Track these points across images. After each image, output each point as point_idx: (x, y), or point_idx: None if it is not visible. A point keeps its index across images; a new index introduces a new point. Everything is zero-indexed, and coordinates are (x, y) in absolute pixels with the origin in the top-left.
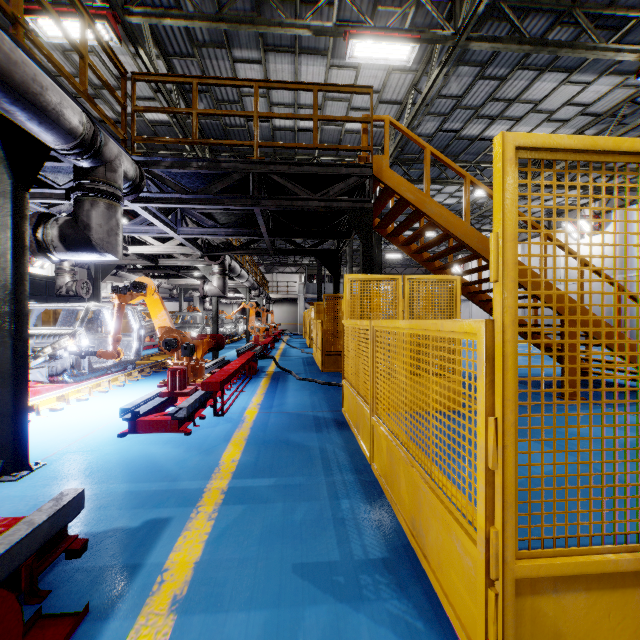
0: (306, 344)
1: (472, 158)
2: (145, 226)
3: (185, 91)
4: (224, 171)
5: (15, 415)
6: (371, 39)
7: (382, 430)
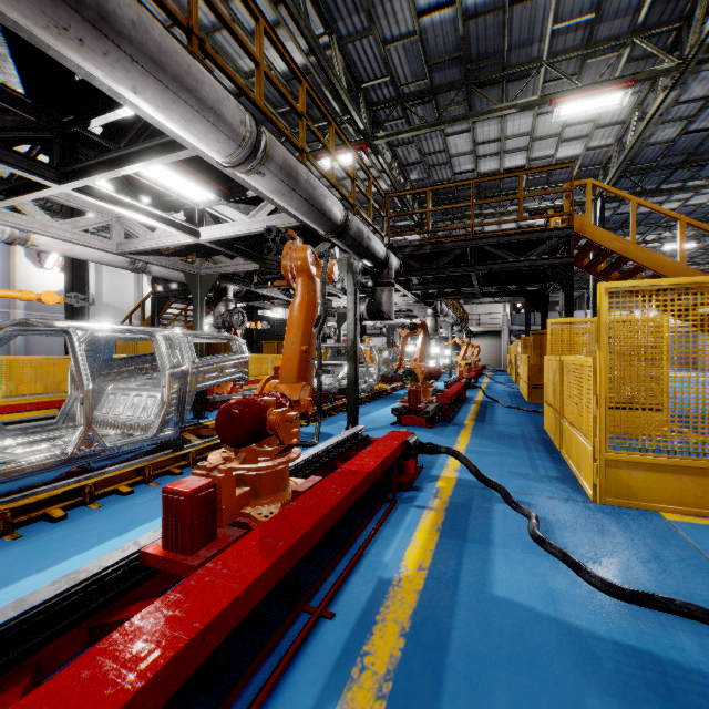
0: (512, 380)
1: None
2: None
3: (403, 166)
4: (449, 249)
5: (355, 403)
6: (577, 100)
7: (565, 424)
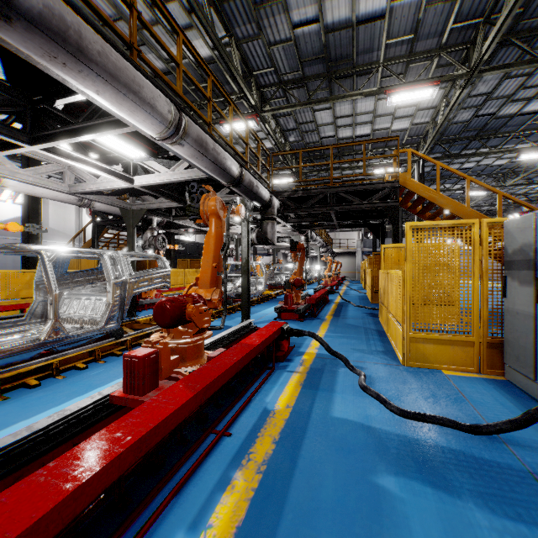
0: (362, 287)
1: (514, 128)
2: None
3: (284, 131)
4: (315, 194)
5: (248, 304)
6: (403, 93)
7: (389, 316)
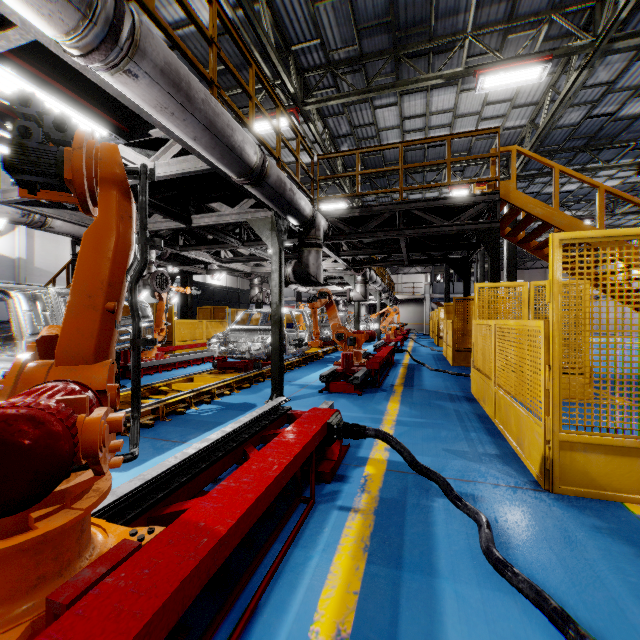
0: (434, 343)
1: (636, 135)
2: None
3: (334, 138)
4: (378, 213)
5: (280, 370)
6: (500, 72)
7: (500, 393)
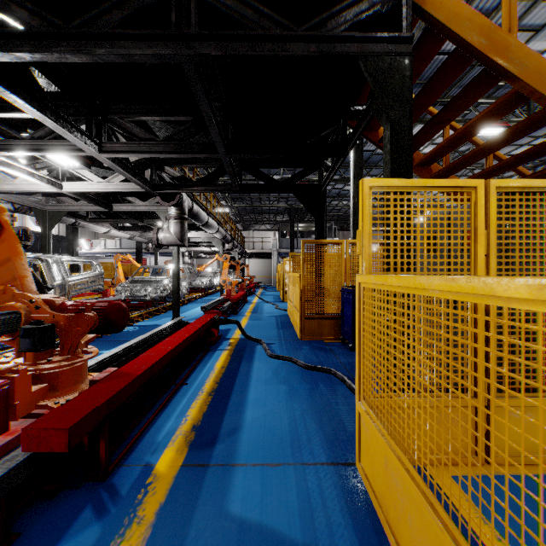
0: (280, 297)
1: None
2: (52, 140)
3: None
4: None
5: None
6: None
7: None
